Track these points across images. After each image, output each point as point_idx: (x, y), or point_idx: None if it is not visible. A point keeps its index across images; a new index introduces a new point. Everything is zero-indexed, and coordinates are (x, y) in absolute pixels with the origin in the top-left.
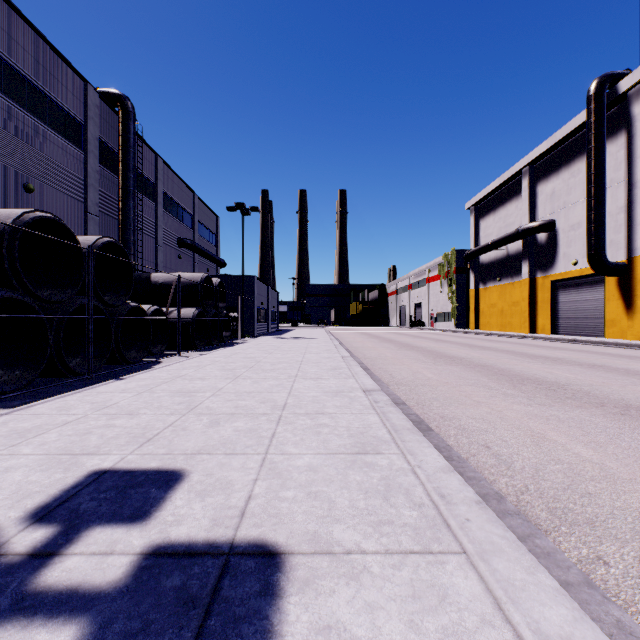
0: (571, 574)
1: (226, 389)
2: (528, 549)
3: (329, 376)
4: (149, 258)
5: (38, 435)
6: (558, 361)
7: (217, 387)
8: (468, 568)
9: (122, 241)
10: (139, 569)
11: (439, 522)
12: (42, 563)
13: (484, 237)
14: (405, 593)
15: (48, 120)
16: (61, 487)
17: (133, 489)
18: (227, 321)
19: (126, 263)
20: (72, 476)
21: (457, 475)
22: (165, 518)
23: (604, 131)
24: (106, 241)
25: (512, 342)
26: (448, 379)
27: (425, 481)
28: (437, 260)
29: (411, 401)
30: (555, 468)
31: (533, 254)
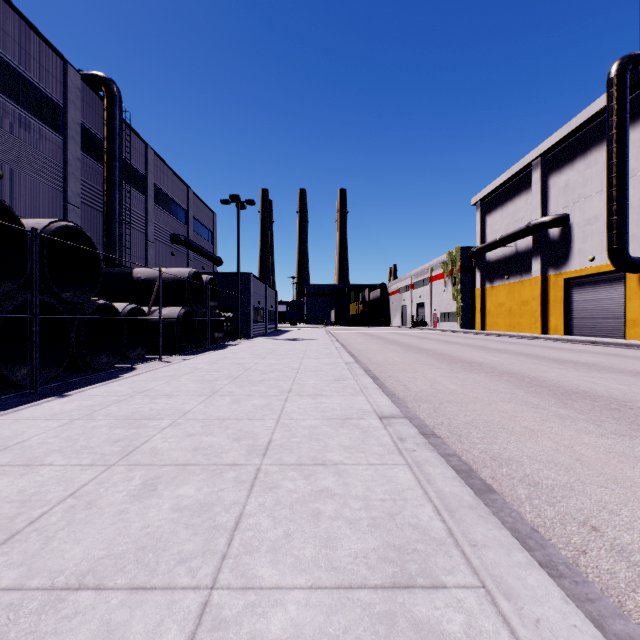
0: None
1: (193, 413)
2: None
3: (331, 391)
4: (139, 254)
5: None
6: (593, 367)
7: (182, 410)
8: None
9: (107, 235)
10: None
11: None
12: None
13: (491, 234)
14: None
15: (21, 100)
16: None
17: None
18: (220, 321)
19: (92, 253)
20: None
21: None
22: None
23: (626, 116)
24: (63, 225)
25: (526, 344)
26: (476, 392)
27: None
28: (440, 258)
29: (441, 428)
30: None
31: (544, 250)
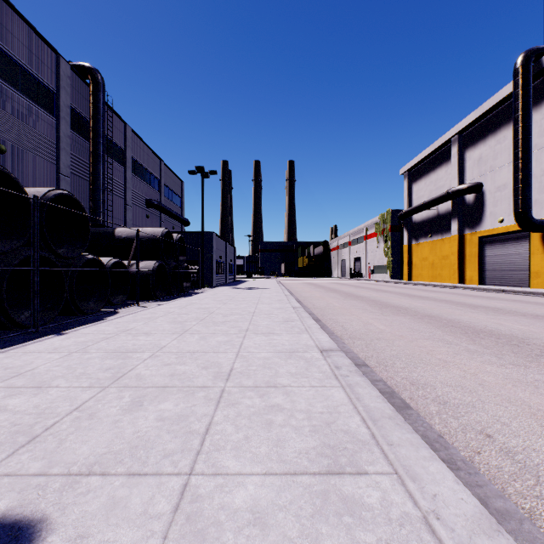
0: None
1: (168, 348)
2: None
3: (281, 330)
4: (119, 216)
5: None
6: (500, 311)
7: (159, 345)
8: None
9: (92, 200)
10: None
11: None
12: None
13: (416, 199)
14: None
15: (21, 87)
16: None
17: None
18: (187, 273)
19: (82, 216)
20: None
21: None
22: None
23: (530, 100)
24: (58, 193)
25: (446, 292)
26: (401, 331)
27: None
28: (374, 220)
29: (371, 360)
30: None
31: (462, 213)
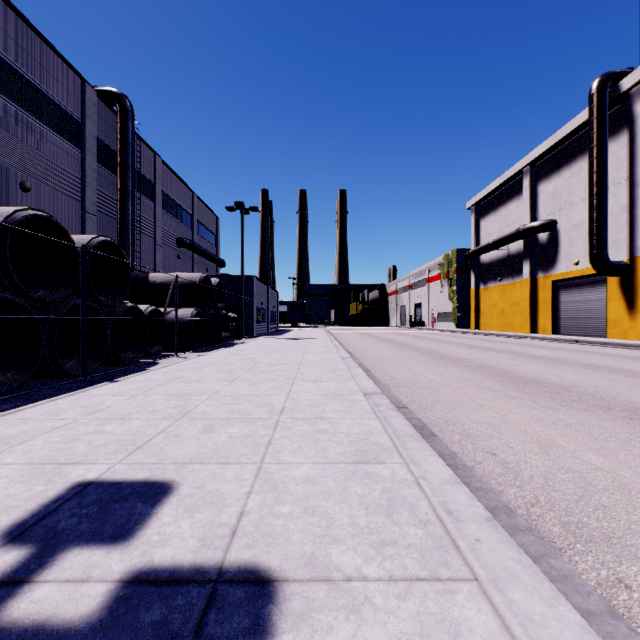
0: (592, 601)
1: (223, 392)
2: (543, 571)
3: (329, 378)
4: (148, 258)
5: (23, 442)
6: (561, 362)
7: (213, 390)
8: (481, 599)
9: (120, 241)
10: (116, 600)
11: (447, 542)
12: (9, 592)
13: (485, 237)
14: (412, 630)
15: (45, 118)
16: (41, 501)
17: (117, 503)
18: (226, 321)
19: (122, 263)
20: (54, 488)
21: (464, 488)
22: (149, 538)
23: (606, 130)
24: (102, 240)
25: (513, 342)
26: (450, 381)
27: (430, 494)
28: (437, 260)
29: (413, 404)
30: (565, 477)
31: (534, 254)
